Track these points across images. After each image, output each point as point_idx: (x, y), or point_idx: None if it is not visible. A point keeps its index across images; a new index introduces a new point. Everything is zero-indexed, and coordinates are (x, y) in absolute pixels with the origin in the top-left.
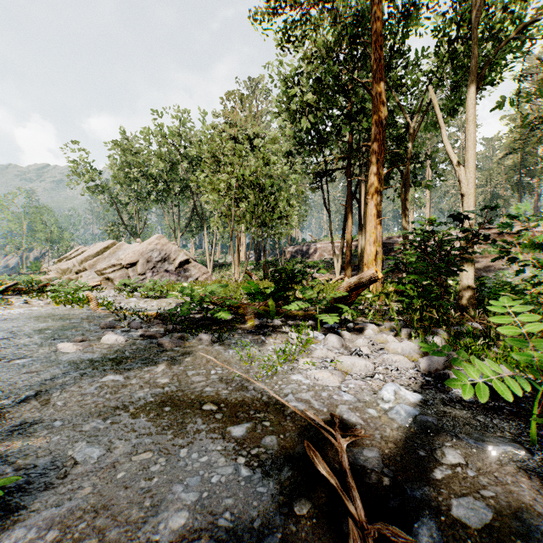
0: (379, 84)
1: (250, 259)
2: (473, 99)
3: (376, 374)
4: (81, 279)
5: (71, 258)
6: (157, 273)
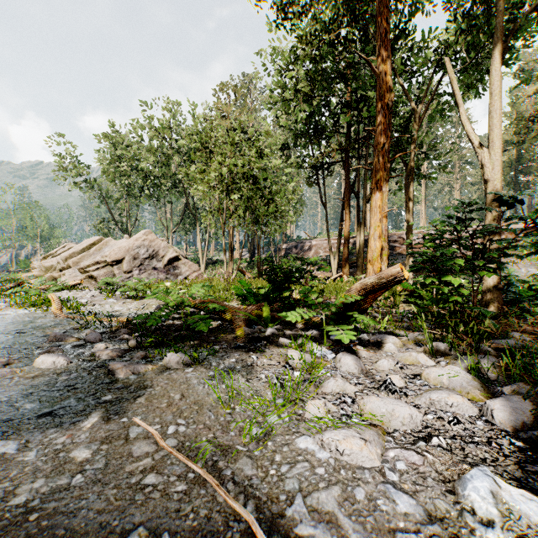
0: (385, 62)
1: (244, 256)
2: (500, 69)
3: (433, 436)
4: (64, 277)
5: (57, 255)
6: (144, 271)
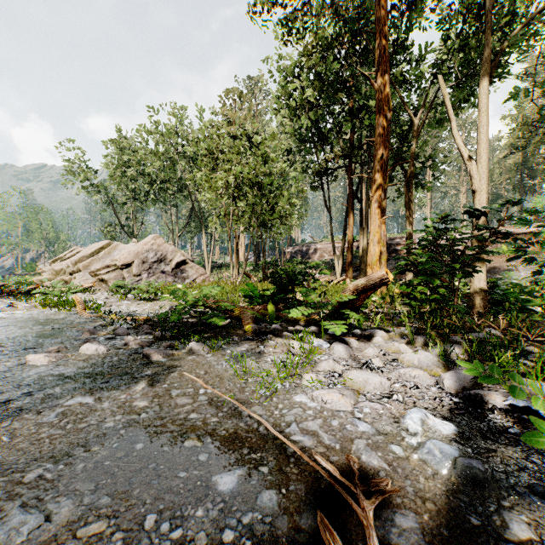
0: (383, 76)
1: (249, 260)
2: (485, 89)
3: (394, 394)
4: (75, 280)
5: (66, 259)
6: (153, 274)
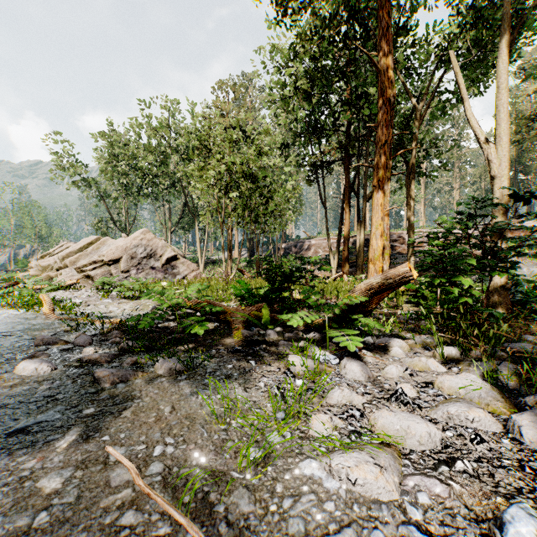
0: (387, 56)
1: (243, 256)
2: (507, 61)
3: (457, 460)
4: (61, 277)
5: (55, 254)
6: (142, 270)
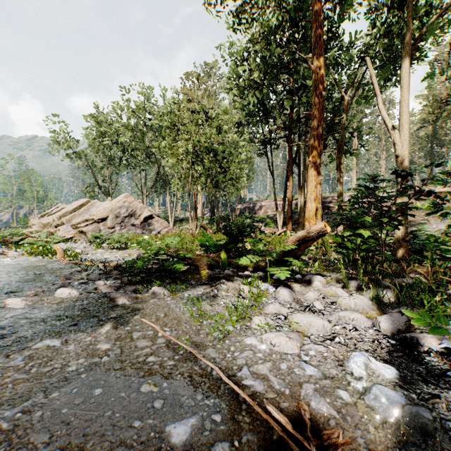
0: (319, 59)
1: (206, 215)
2: (407, 69)
3: (336, 337)
4: (59, 232)
5: (52, 214)
6: (124, 227)
